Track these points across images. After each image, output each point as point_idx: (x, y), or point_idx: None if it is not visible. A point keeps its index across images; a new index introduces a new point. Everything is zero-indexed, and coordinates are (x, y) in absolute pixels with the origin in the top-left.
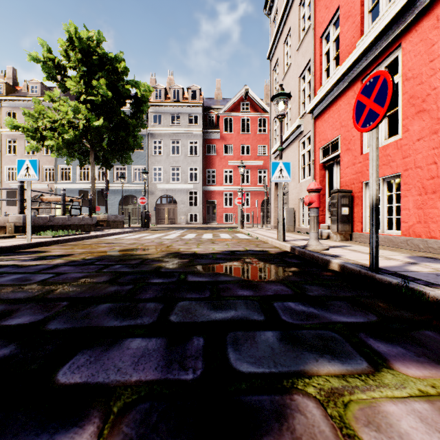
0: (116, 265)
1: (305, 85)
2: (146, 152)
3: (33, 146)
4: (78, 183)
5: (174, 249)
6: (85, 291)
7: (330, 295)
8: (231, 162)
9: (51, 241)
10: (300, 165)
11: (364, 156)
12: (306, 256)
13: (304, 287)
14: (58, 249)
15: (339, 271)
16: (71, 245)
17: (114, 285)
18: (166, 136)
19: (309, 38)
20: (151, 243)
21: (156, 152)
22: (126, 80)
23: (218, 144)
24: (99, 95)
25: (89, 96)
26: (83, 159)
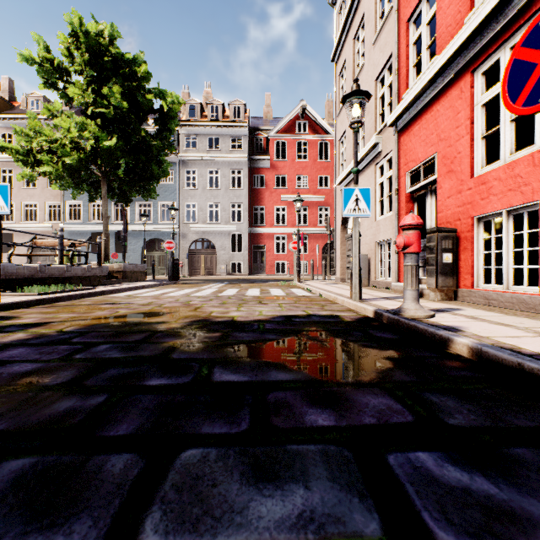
0: (103, 345)
1: (384, 90)
2: (177, 185)
3: (26, 173)
4: (91, 224)
5: (203, 314)
6: (7, 412)
7: (492, 425)
8: (284, 197)
9: (32, 301)
10: (376, 197)
11: (476, 179)
12: (403, 326)
13: (428, 399)
14: (34, 314)
15: (470, 358)
16: (58, 307)
17: (72, 395)
18: (201, 164)
19: (390, 25)
20: (174, 302)
21: (189, 184)
22: (148, 89)
23: (267, 174)
24: (111, 107)
25: (98, 108)
26: (93, 192)
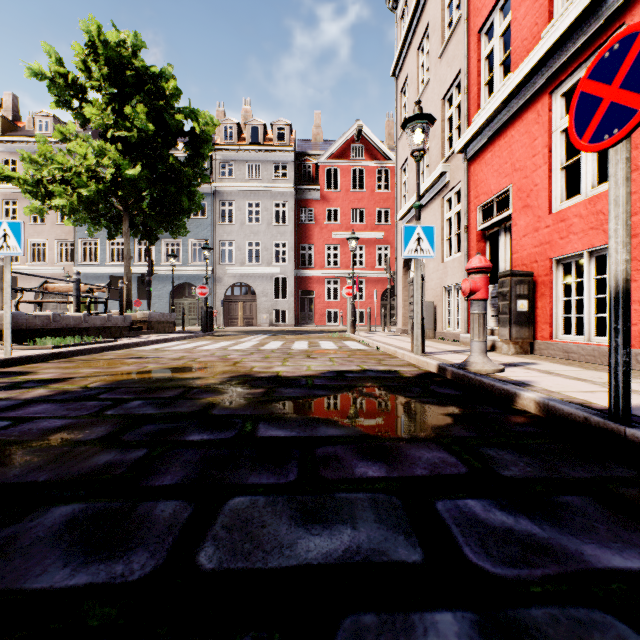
0: (135, 401)
1: (452, 111)
2: (210, 220)
3: (35, 207)
4: (109, 266)
5: (243, 369)
6: (45, 464)
7: (547, 476)
8: (336, 234)
9: (48, 355)
10: (443, 235)
11: (554, 216)
12: (468, 382)
13: (485, 453)
14: (52, 369)
15: (537, 414)
16: (78, 361)
17: (110, 449)
18: (239, 195)
19: (459, 36)
20: (210, 356)
21: (225, 219)
22: (178, 108)
23: (317, 207)
24: (134, 129)
25: (120, 131)
26: (113, 229)
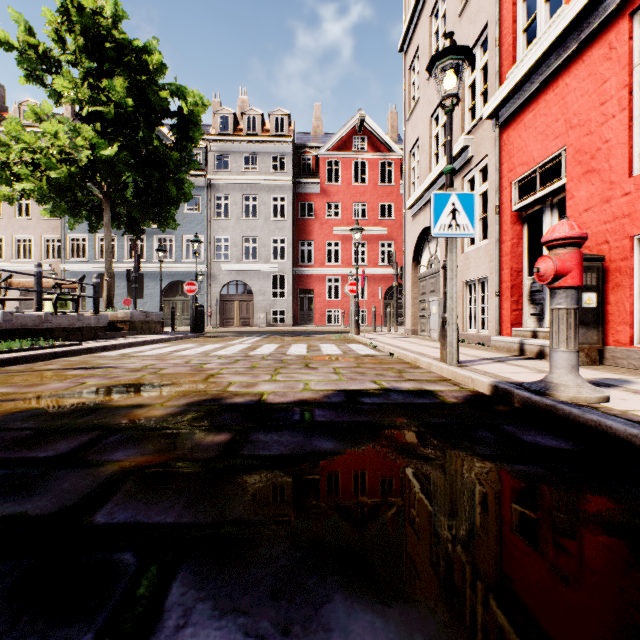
0: None
1: (476, 75)
2: (205, 214)
3: (3, 194)
4: (98, 263)
5: (214, 388)
6: None
7: None
8: (337, 230)
9: None
10: None
11: (639, 178)
12: (565, 419)
13: None
14: None
15: None
16: (1, 374)
17: None
18: (235, 189)
19: None
20: (181, 366)
21: (221, 214)
22: (163, 84)
23: (317, 201)
24: (111, 104)
25: (95, 106)
26: (95, 220)
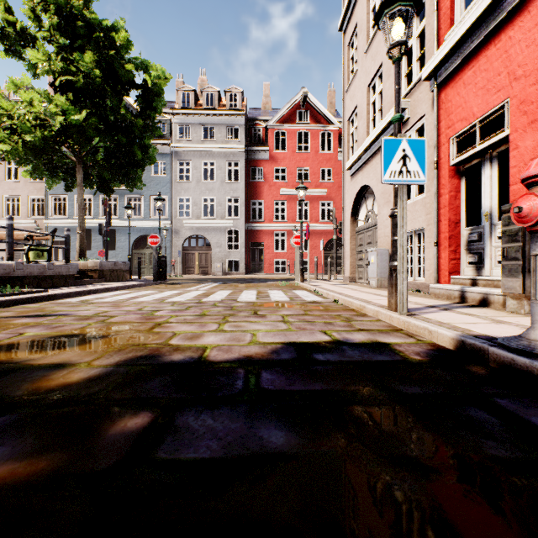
0: None
1: (412, 43)
2: (169, 177)
3: None
4: (77, 219)
5: (156, 340)
6: None
7: None
8: (284, 191)
9: None
10: None
11: None
12: None
13: None
14: None
15: None
16: None
17: None
18: (195, 155)
19: None
20: (132, 313)
21: (183, 178)
22: (128, 59)
23: (266, 166)
24: (80, 74)
25: (66, 76)
26: (70, 181)
